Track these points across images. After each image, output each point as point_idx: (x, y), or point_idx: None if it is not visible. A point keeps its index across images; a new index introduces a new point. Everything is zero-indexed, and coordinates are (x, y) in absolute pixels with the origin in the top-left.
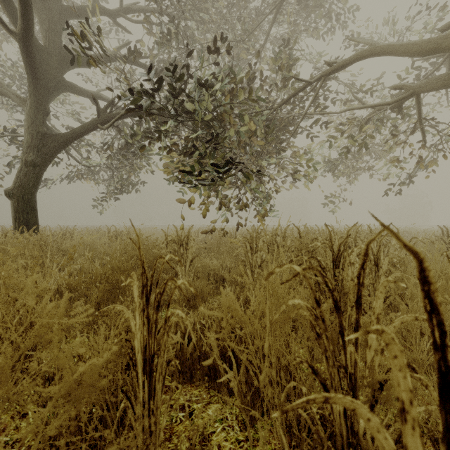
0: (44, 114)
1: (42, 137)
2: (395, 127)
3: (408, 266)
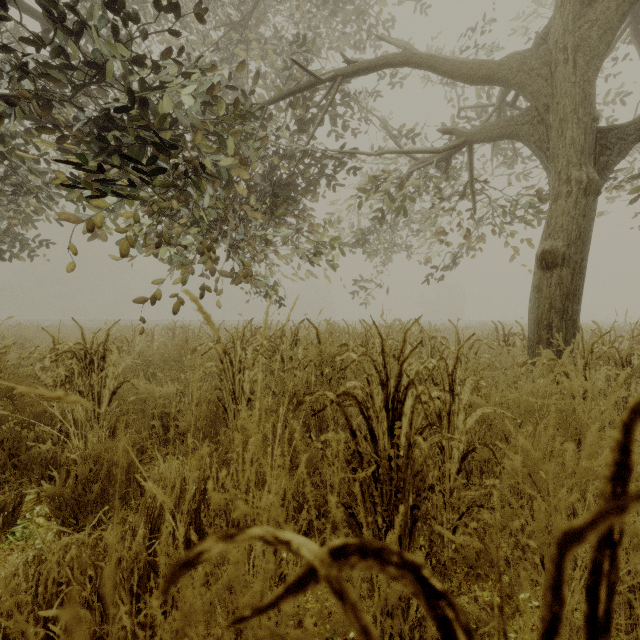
0: None
1: None
2: (440, 190)
3: (494, 390)
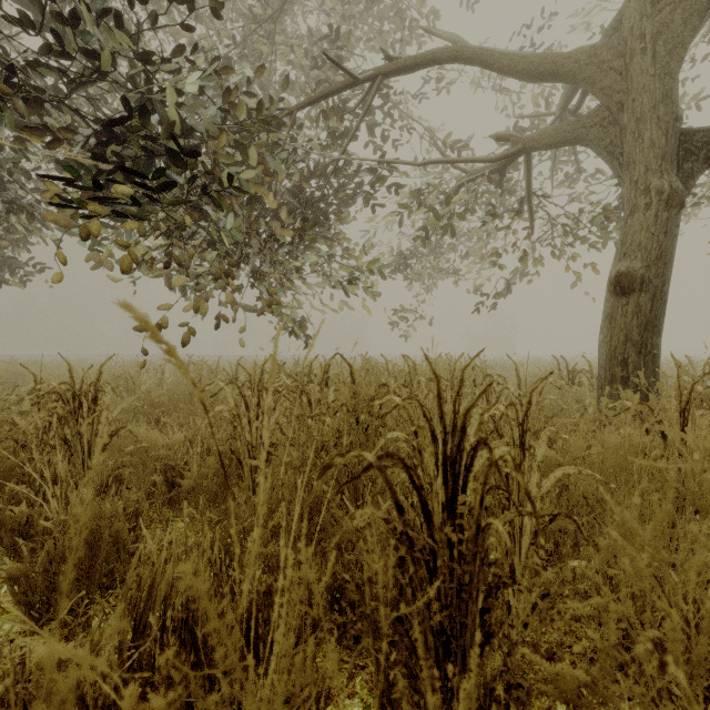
0: None
1: None
2: (492, 207)
3: (572, 442)
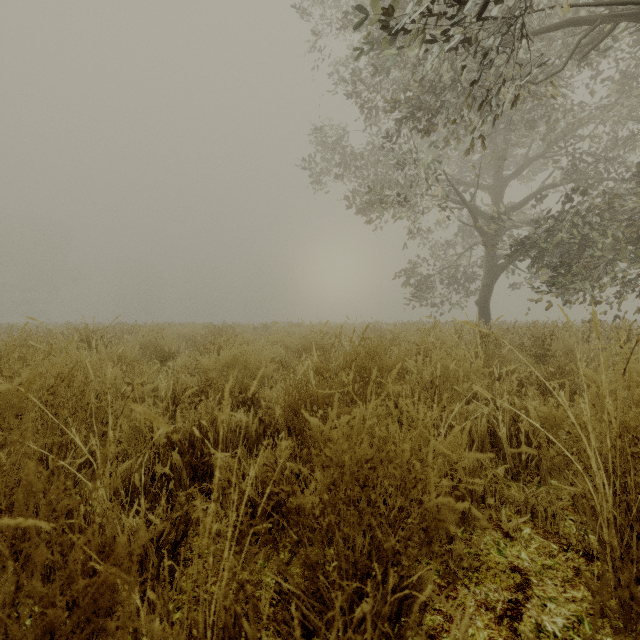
0: (493, 253)
1: (491, 268)
2: None
3: None
